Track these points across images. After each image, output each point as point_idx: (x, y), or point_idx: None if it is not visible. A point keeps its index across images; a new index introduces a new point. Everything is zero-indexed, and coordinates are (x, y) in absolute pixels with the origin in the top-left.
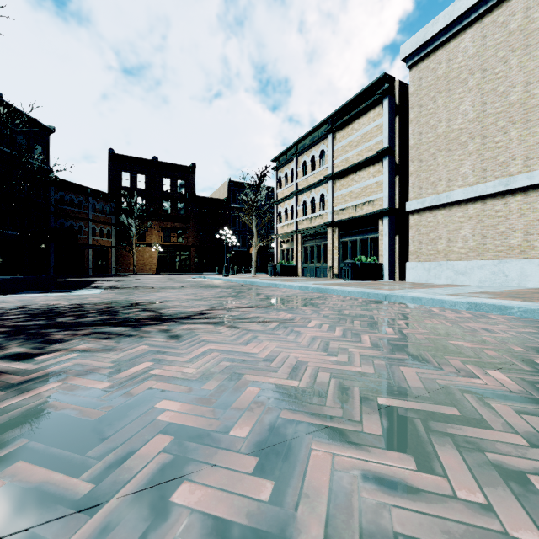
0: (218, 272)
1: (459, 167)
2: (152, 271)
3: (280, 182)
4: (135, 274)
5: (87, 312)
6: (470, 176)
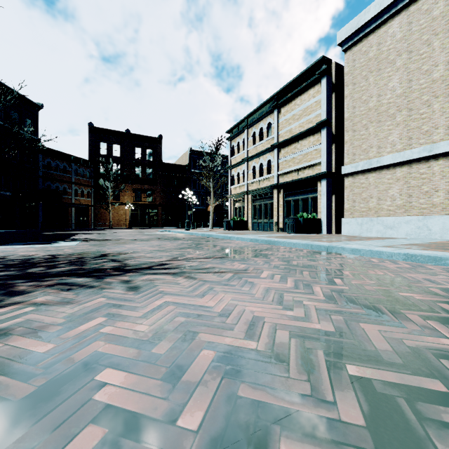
0: (181, 226)
1: (388, 135)
2: (125, 226)
3: (233, 150)
4: (111, 228)
5: (58, 262)
6: (397, 143)
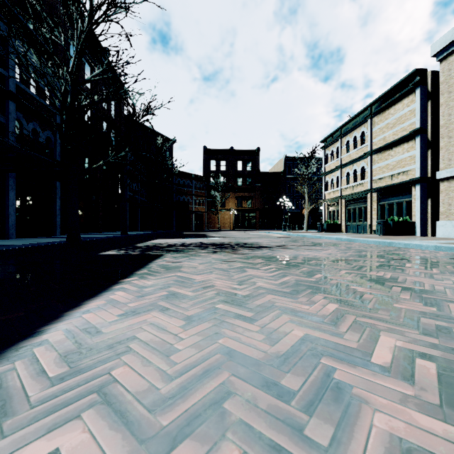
0: (276, 229)
1: None
2: (229, 228)
3: (327, 158)
4: (219, 230)
5: (230, 244)
6: None
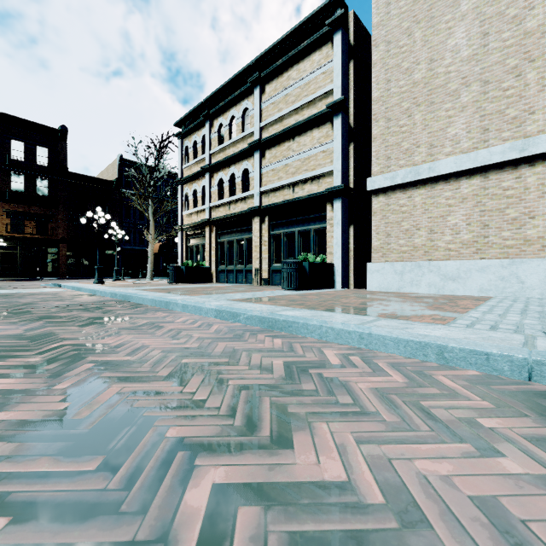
0: (104, 276)
1: (447, 126)
2: None
3: (187, 155)
4: None
5: None
6: (464, 139)
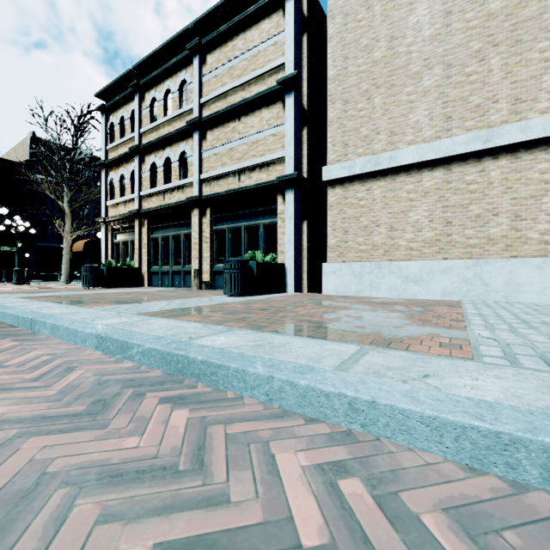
0: (9, 279)
1: (408, 112)
2: None
3: (113, 133)
4: None
5: None
6: (426, 127)
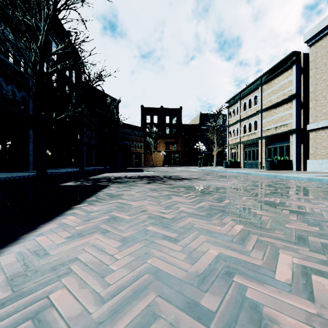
0: (194, 165)
1: None
2: (160, 165)
3: (230, 114)
4: (153, 166)
5: (160, 177)
6: None
